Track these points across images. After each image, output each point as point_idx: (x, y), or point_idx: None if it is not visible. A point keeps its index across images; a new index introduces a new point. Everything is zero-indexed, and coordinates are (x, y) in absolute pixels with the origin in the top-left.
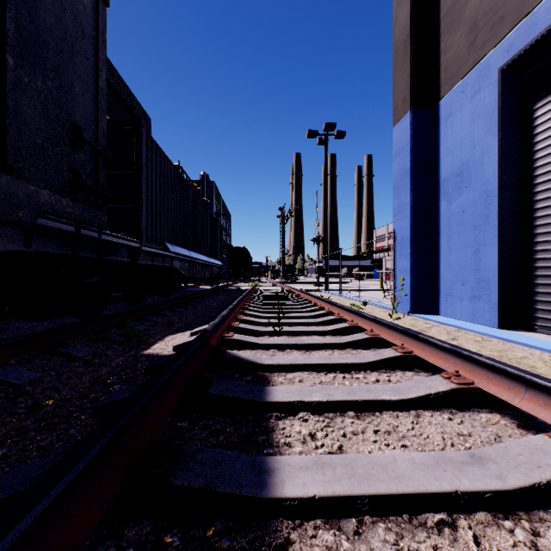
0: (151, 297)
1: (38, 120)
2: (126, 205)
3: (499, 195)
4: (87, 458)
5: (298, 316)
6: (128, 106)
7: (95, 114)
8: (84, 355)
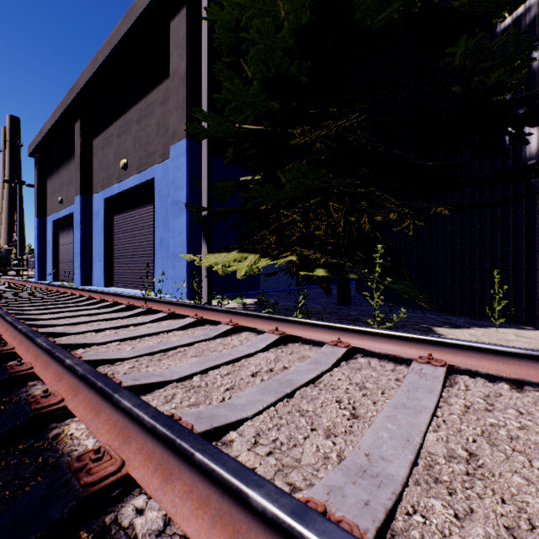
0: None
1: None
2: None
3: (53, 250)
4: None
5: None
6: None
7: None
8: None
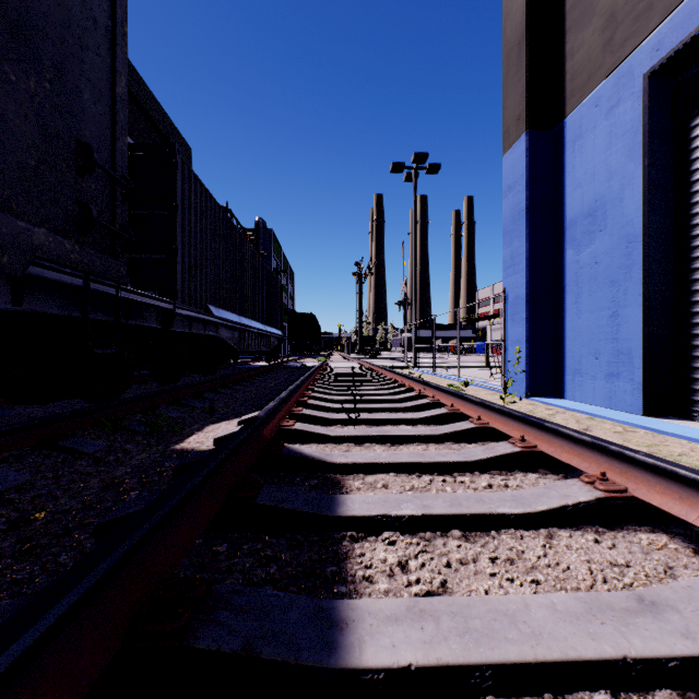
0: (190, 376)
1: (30, 134)
2: (155, 255)
3: (645, 239)
4: (53, 613)
5: (380, 399)
6: (162, 131)
7: (112, 130)
8: (95, 451)
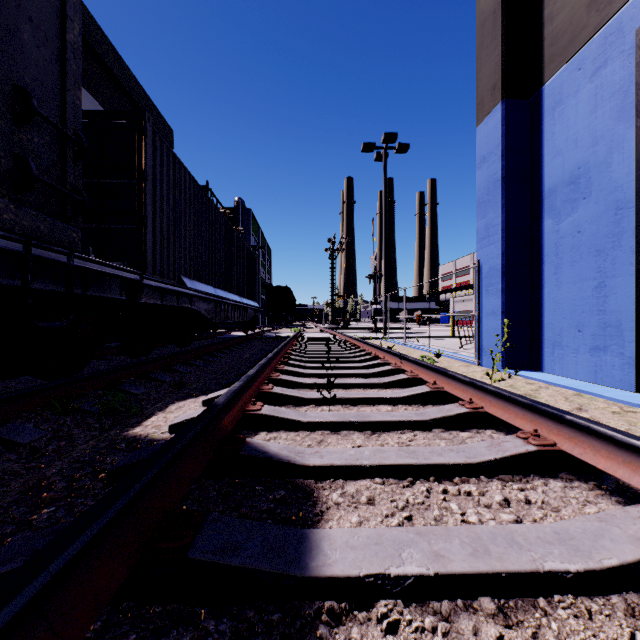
0: (168, 346)
1: None
2: (125, 225)
3: (638, 205)
4: None
5: (355, 373)
6: None
7: (61, 80)
8: (32, 440)
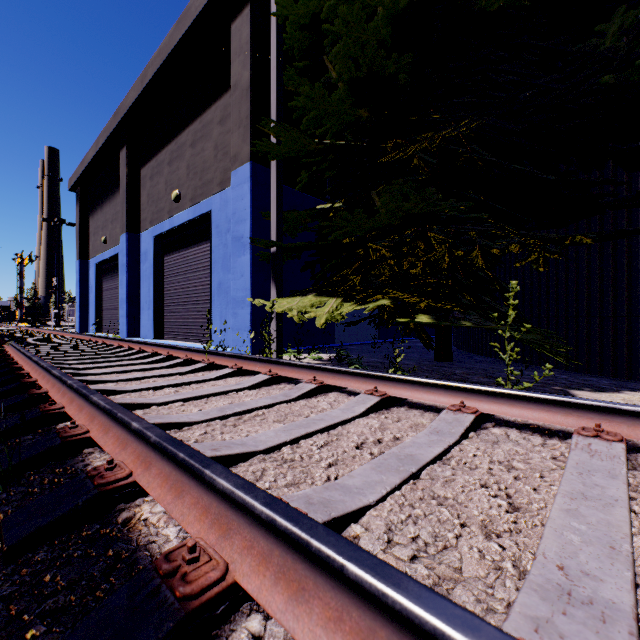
0: None
1: None
2: None
3: (95, 297)
4: None
5: None
6: None
7: None
8: None
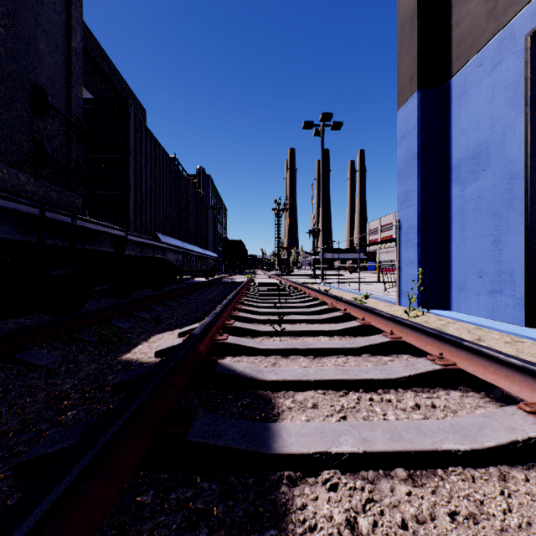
0: (144, 290)
1: None
2: (112, 191)
3: (527, 176)
4: None
5: (299, 312)
6: (123, 96)
7: (67, 79)
8: (48, 363)
